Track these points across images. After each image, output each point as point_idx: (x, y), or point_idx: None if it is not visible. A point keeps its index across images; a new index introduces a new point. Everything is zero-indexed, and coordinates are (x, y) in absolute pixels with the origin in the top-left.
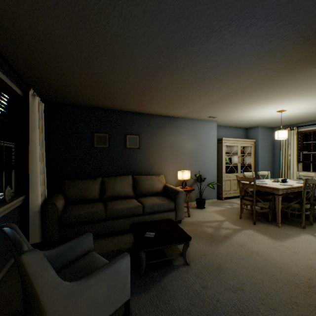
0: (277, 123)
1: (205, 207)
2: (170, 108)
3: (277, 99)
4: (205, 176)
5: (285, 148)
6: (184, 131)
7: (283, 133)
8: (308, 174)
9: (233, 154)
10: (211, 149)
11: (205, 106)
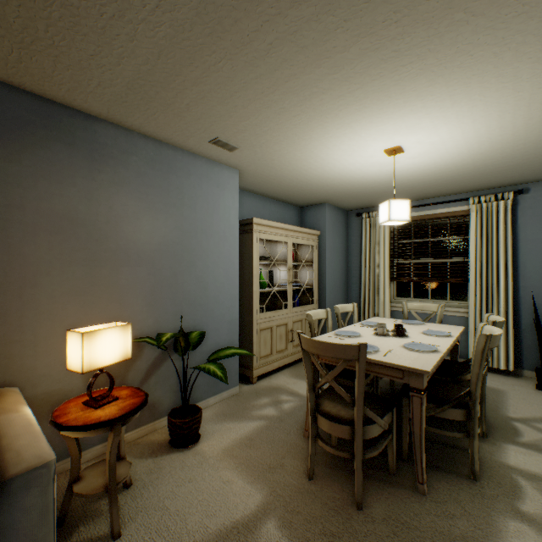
0: (360, 198)
1: (203, 431)
2: (3, 17)
3: (422, 81)
4: (204, 325)
5: (370, 252)
6: (130, 175)
7: (402, 207)
8: (424, 307)
9: (278, 262)
10: (222, 247)
11: (188, 55)
